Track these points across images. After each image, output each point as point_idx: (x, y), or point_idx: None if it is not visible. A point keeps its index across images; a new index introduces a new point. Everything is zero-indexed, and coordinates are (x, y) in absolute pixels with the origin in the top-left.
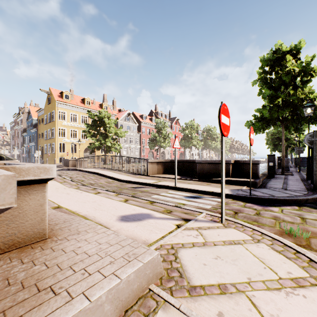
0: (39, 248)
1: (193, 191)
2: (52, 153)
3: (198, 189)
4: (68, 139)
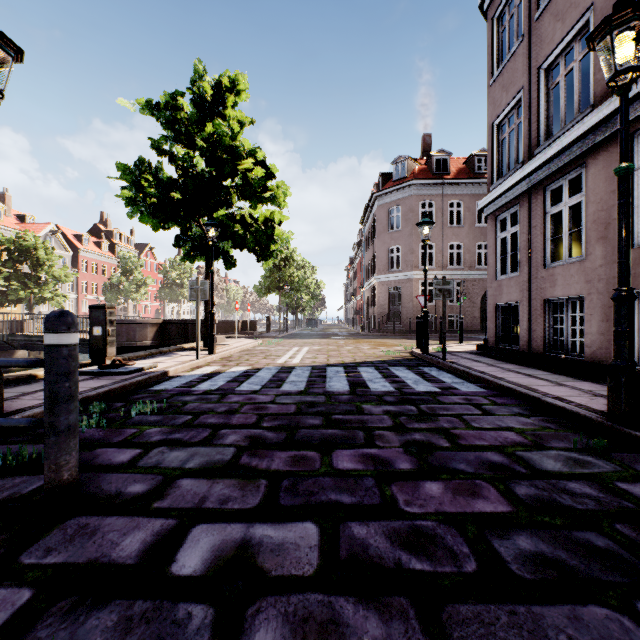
0: None
1: None
2: None
3: None
4: None
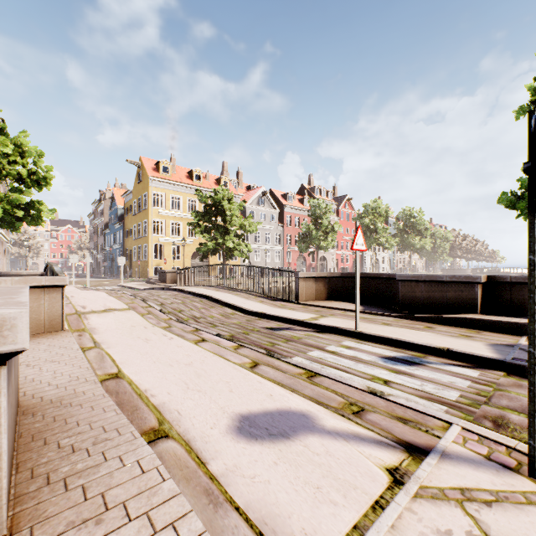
0: None
1: (400, 345)
2: (143, 261)
3: (411, 340)
4: (167, 237)
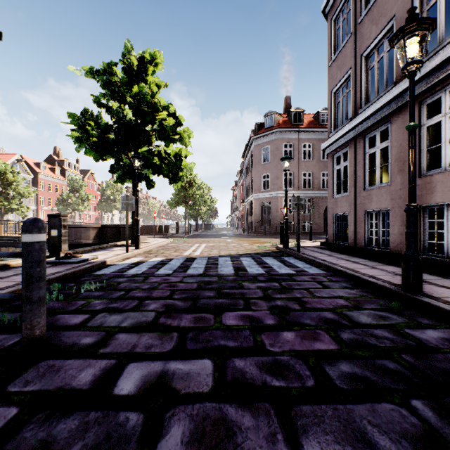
0: None
1: None
2: None
3: None
4: None
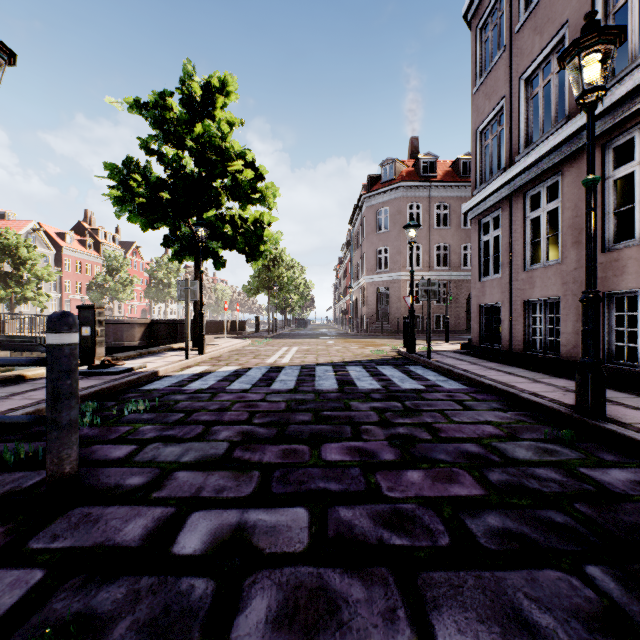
0: None
1: None
2: None
3: None
4: None
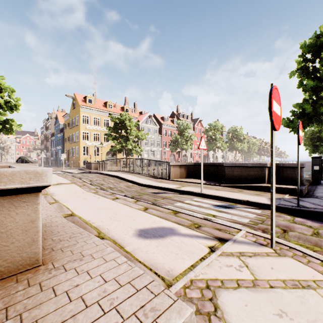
0: (25, 282)
1: (223, 199)
2: (76, 156)
3: (229, 197)
4: (91, 142)
